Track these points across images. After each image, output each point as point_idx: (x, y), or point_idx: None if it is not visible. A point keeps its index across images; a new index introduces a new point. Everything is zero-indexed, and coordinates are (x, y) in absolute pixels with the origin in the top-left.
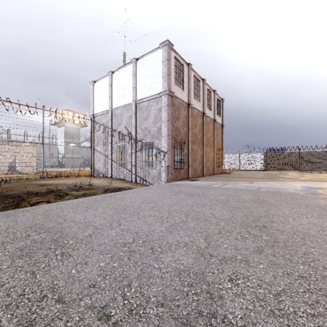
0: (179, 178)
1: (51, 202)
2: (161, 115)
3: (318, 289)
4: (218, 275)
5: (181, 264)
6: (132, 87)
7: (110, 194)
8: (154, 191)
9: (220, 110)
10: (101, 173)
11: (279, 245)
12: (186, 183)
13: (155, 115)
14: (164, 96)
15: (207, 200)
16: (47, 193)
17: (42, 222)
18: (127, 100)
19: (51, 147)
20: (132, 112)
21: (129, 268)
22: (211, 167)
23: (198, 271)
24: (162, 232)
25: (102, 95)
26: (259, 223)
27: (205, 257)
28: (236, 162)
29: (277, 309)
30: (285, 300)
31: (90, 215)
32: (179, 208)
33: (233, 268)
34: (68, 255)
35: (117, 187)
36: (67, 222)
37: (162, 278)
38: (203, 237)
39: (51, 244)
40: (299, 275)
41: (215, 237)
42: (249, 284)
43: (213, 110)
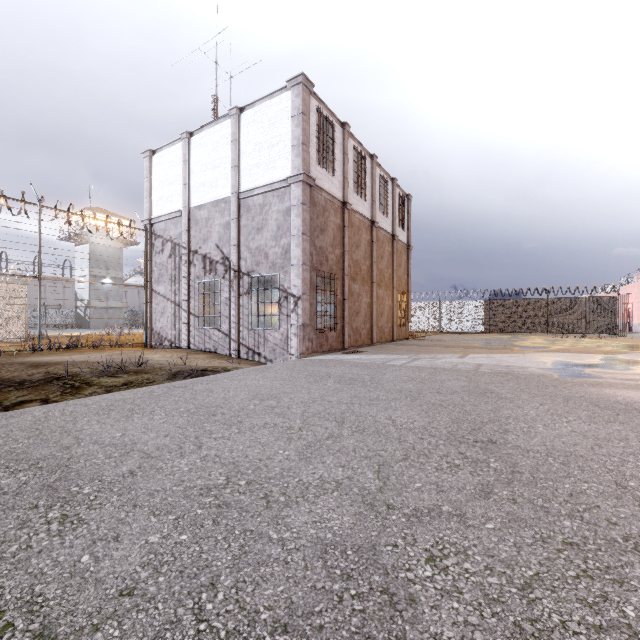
0: (325, 349)
1: (52, 402)
2: (289, 222)
3: (603, 569)
4: (405, 549)
5: (327, 530)
6: (230, 165)
7: (183, 383)
8: (274, 376)
9: (405, 217)
10: (167, 339)
11: (522, 479)
12: (340, 357)
13: (277, 222)
14: (295, 185)
15: (381, 391)
16: (44, 383)
17: (24, 445)
18: (222, 191)
19: (59, 286)
20: (230, 216)
21: (215, 544)
22: (388, 326)
23: (363, 543)
24: (289, 460)
25: (170, 180)
26: (482, 434)
27: (377, 511)
28: (434, 318)
29: (527, 621)
30: (542, 598)
31: (135, 429)
32: (324, 408)
33: (435, 533)
34: (76, 520)
35: (198, 368)
36: (82, 445)
37: (286, 564)
38: (373, 468)
39: (40, 496)
40: (564, 541)
41: (397, 468)
42: (469, 566)
43: (392, 216)
